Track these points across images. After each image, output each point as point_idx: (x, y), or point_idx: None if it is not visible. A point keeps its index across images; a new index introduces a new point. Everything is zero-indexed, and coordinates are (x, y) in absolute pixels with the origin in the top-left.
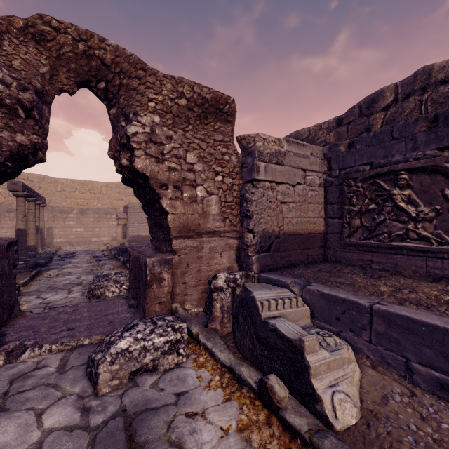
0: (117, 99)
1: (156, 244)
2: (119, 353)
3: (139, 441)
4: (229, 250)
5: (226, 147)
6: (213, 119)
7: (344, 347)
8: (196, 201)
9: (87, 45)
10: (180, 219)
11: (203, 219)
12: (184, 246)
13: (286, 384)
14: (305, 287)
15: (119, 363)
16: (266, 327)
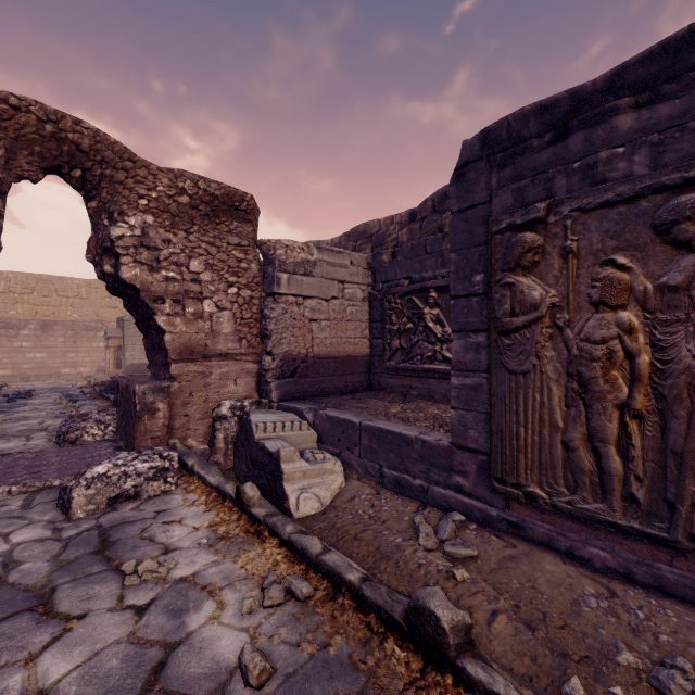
0: (98, 192)
1: (154, 371)
2: (96, 478)
3: (112, 540)
4: (246, 377)
5: (244, 252)
6: (228, 218)
7: (331, 461)
8: (202, 318)
9: (57, 127)
10: (181, 339)
11: (211, 339)
12: (187, 371)
13: (268, 494)
14: (317, 413)
15: (96, 488)
16: (258, 447)
